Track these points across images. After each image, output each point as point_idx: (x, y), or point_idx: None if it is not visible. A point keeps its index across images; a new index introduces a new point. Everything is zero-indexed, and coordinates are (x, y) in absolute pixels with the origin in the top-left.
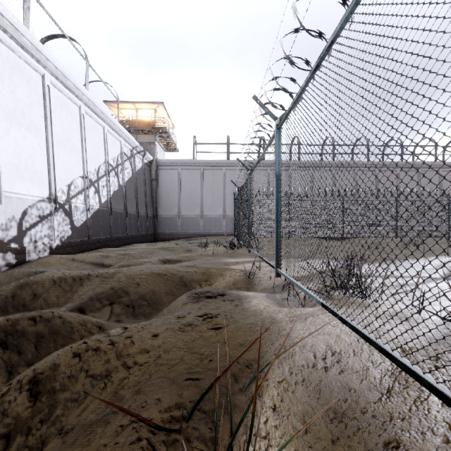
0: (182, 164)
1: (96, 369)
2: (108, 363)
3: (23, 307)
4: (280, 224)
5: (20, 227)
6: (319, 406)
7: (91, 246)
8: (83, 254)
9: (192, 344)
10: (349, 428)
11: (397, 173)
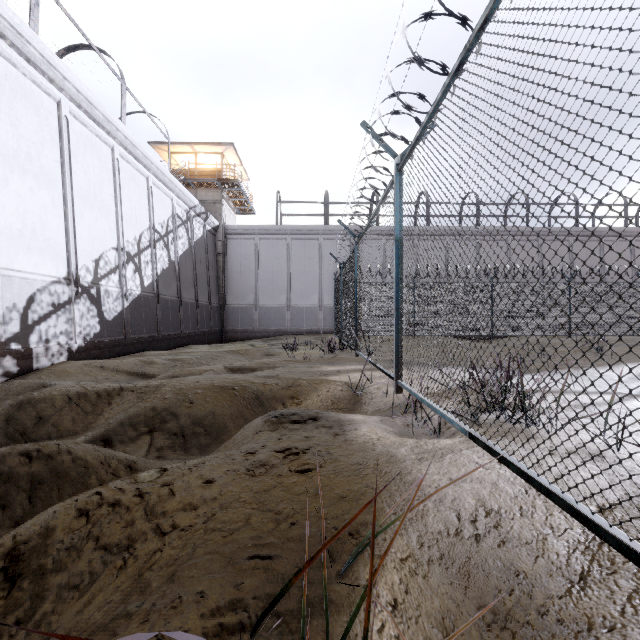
0: (261, 232)
1: (112, 536)
2: (131, 526)
3: (22, 436)
4: (401, 313)
5: (24, 320)
6: (468, 601)
7: (129, 348)
8: (116, 360)
9: (264, 497)
10: (520, 639)
11: (569, 244)
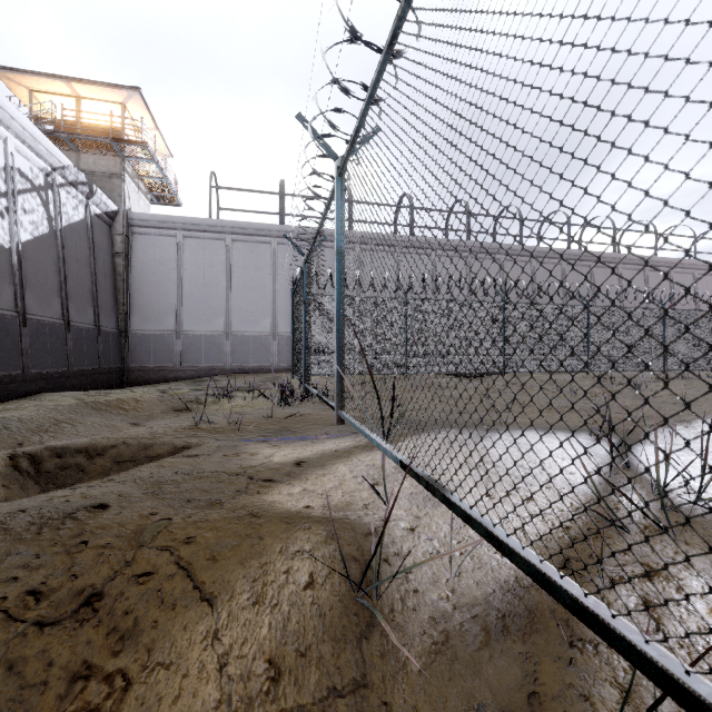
0: (186, 226)
1: None
2: None
3: None
4: None
5: None
6: None
7: None
8: None
9: None
10: None
11: (562, 268)
